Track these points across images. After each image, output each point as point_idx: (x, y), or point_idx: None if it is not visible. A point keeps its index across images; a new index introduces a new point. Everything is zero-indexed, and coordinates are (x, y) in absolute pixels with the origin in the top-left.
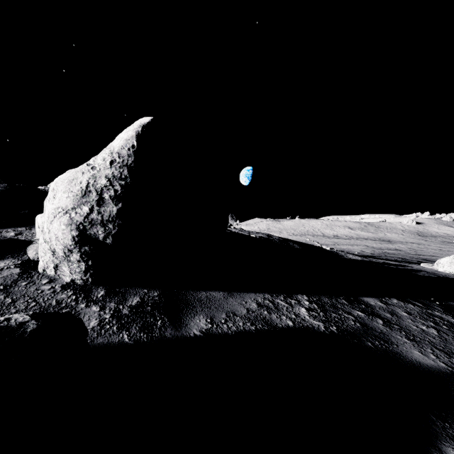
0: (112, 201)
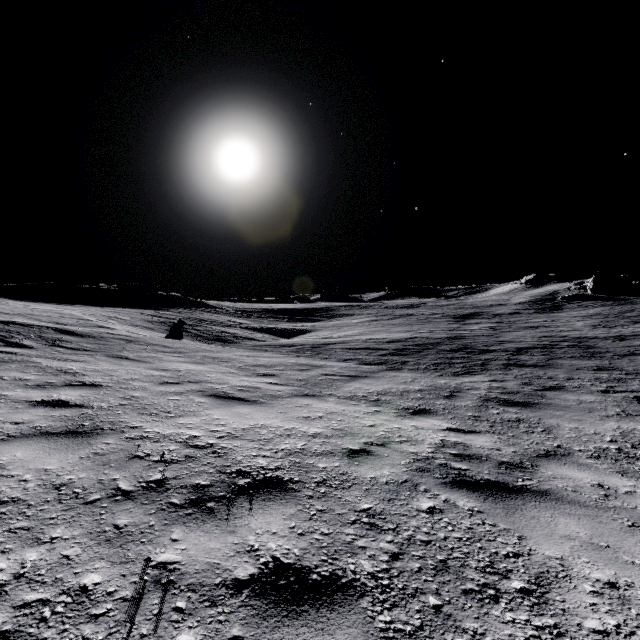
0: (591, 283)
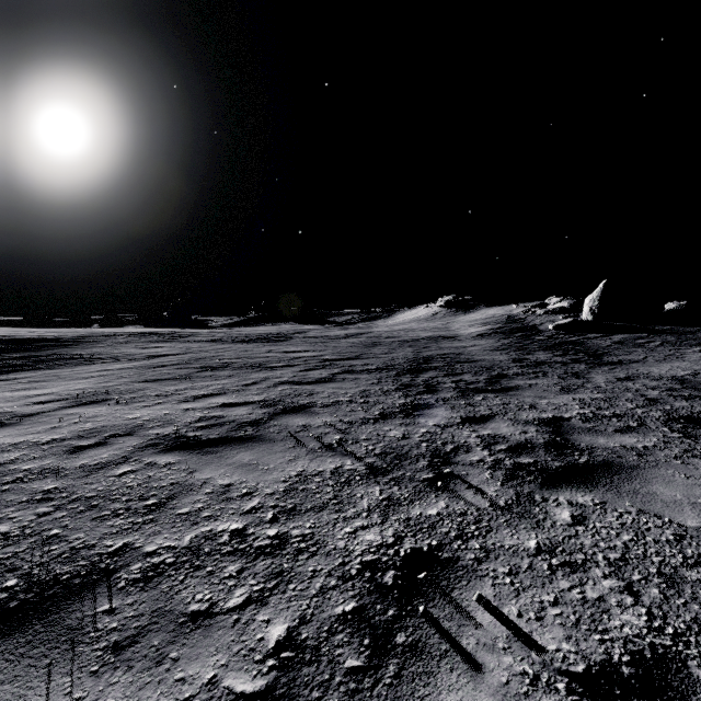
0: (596, 301)
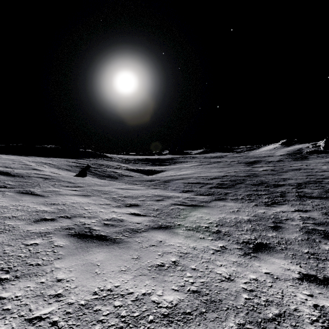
0: (323, 144)
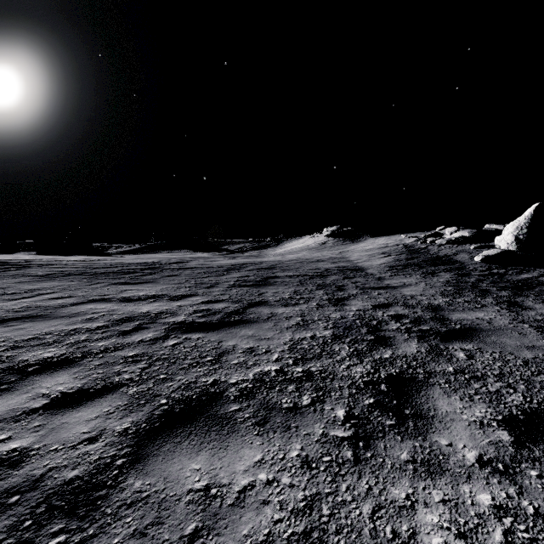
0: (525, 229)
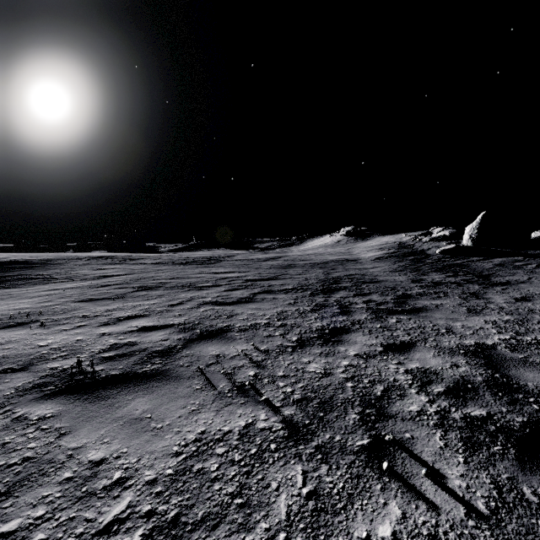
0: (476, 230)
